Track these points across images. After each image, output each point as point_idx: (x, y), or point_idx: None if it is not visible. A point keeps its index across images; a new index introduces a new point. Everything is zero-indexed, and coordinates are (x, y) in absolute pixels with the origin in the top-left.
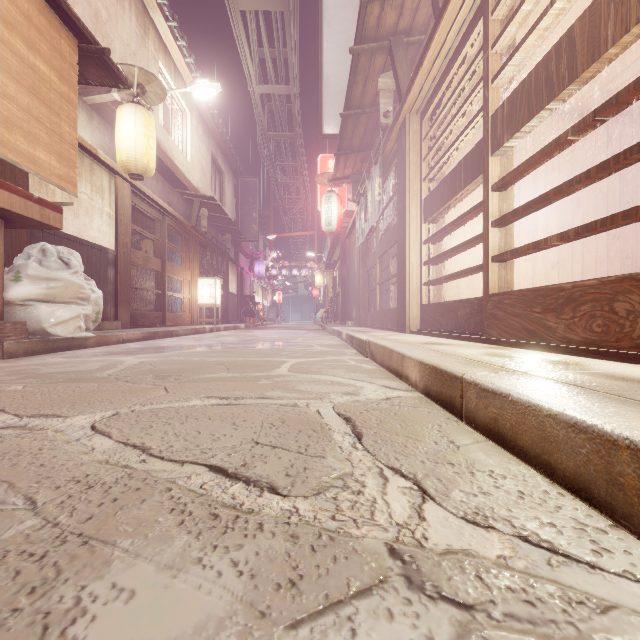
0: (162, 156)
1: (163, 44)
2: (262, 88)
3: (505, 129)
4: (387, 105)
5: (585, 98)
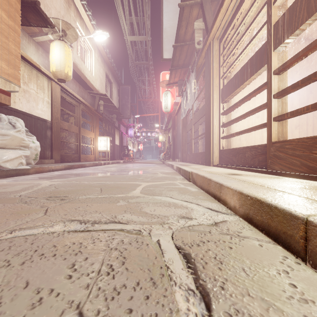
0: (78, 72)
1: (79, 13)
2: (131, 38)
3: (286, 30)
4: (199, 37)
5: (316, 28)
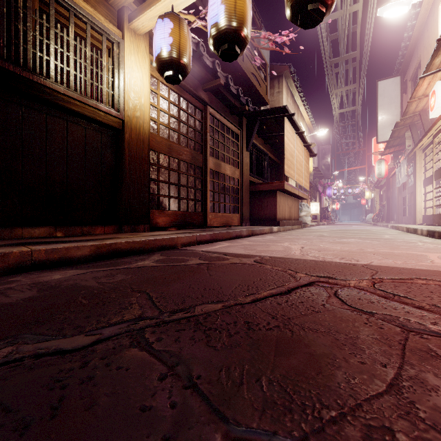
0: None
1: (301, 113)
2: (340, 111)
3: (435, 177)
4: (409, 142)
5: None
